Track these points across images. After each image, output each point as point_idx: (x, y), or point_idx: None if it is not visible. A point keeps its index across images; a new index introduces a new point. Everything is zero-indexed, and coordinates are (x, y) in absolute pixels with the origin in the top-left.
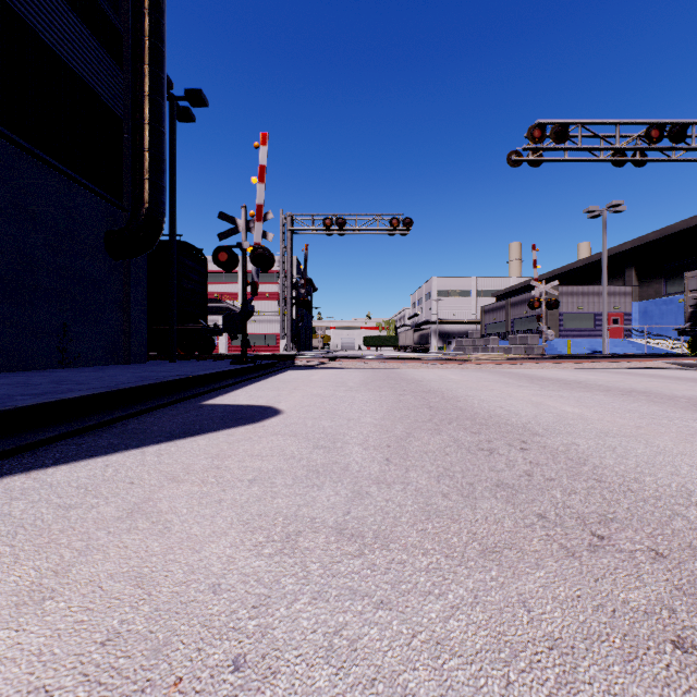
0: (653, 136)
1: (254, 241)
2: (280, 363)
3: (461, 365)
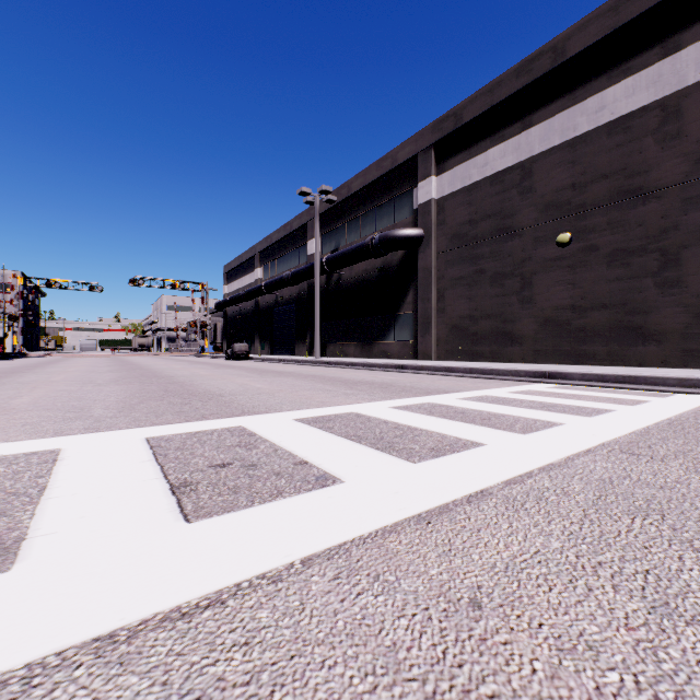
0: (174, 286)
1: (10, 311)
2: (20, 356)
3: (109, 356)
